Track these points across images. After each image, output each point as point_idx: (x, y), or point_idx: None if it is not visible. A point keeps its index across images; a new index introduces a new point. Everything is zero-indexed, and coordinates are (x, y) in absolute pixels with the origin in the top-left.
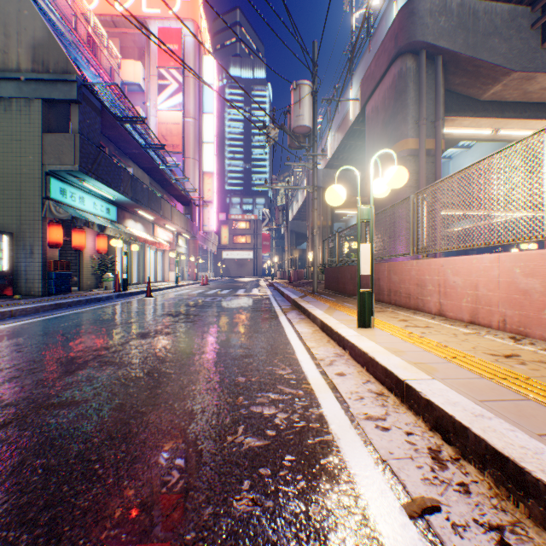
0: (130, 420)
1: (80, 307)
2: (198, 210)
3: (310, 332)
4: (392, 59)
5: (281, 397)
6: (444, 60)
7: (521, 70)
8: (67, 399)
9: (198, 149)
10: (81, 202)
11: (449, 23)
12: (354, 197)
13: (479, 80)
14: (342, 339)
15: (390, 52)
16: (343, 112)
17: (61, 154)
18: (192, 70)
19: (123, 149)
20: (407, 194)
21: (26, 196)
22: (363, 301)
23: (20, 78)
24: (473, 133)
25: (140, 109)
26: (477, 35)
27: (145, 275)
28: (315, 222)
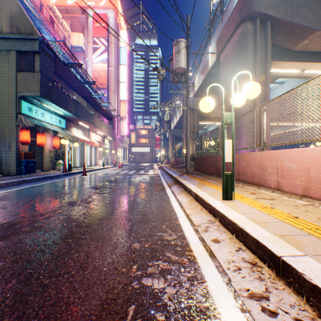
0: (30, 296)
1: (38, 182)
2: (117, 122)
3: (188, 201)
4: (237, 24)
5: (169, 266)
6: (272, 24)
7: None
8: None
9: (117, 86)
10: (42, 116)
11: None
12: (211, 114)
13: (294, 37)
14: (213, 209)
15: (236, 20)
16: (205, 61)
17: (28, 86)
18: (108, 25)
19: (70, 84)
20: (247, 110)
21: (6, 112)
22: (226, 180)
23: (2, 37)
24: (288, 72)
25: (82, 62)
26: (293, 7)
27: (84, 161)
28: (188, 128)
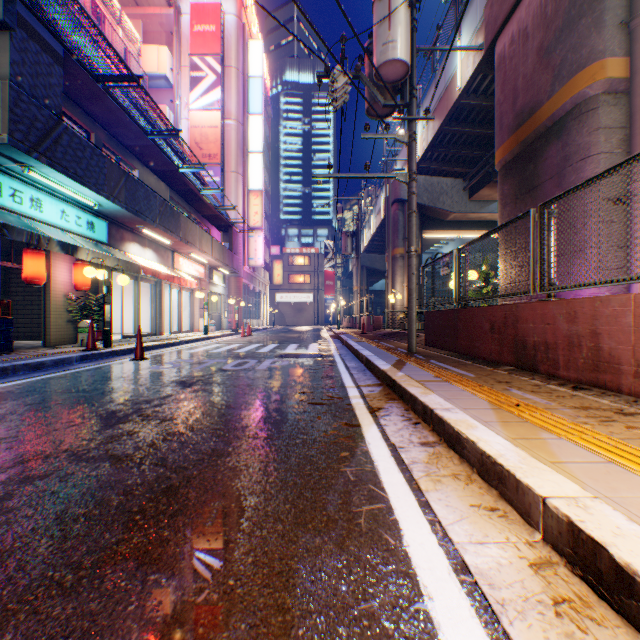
0: None
1: None
2: (242, 239)
3: (540, 594)
4: None
5: None
6: None
7: None
8: None
9: (242, 160)
10: (34, 207)
11: None
12: (453, 214)
13: None
14: None
15: None
16: (443, 82)
17: None
18: None
19: (120, 139)
20: (602, 167)
21: None
22: None
23: None
24: None
25: (166, 108)
26: None
27: (161, 322)
28: (413, 233)
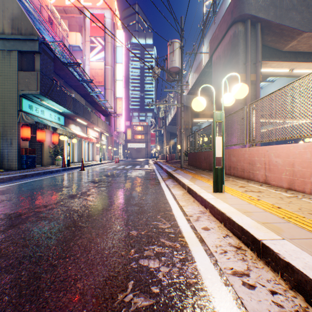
0: (42, 274)
1: (39, 177)
2: (113, 119)
3: (181, 194)
4: (229, 25)
5: (163, 250)
6: (262, 25)
7: (309, 31)
8: (0, 252)
9: (113, 84)
10: (42, 113)
11: (265, 2)
12: (204, 111)
13: (283, 38)
14: (204, 200)
15: (228, 21)
16: (198, 60)
17: (29, 84)
18: (106, 27)
19: (68, 83)
20: (238, 107)
21: (7, 109)
22: (217, 174)
23: (4, 38)
24: (278, 71)
25: (79, 61)
26: (282, 10)
27: (82, 157)
28: (182, 125)
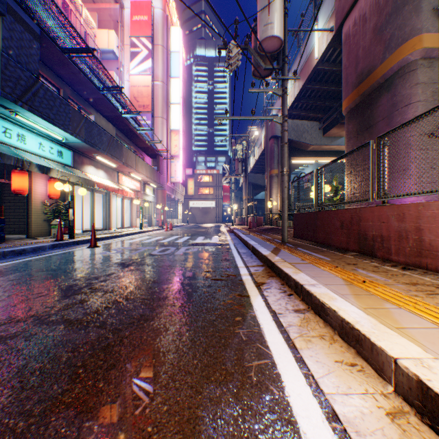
0: None
1: None
2: (166, 163)
3: None
4: None
5: None
6: None
7: None
8: None
9: (166, 109)
10: (20, 140)
11: None
12: (312, 146)
13: None
14: None
15: None
16: (305, 54)
17: None
18: None
19: (81, 94)
20: (420, 111)
21: None
22: None
23: None
24: None
25: (114, 73)
26: None
27: (110, 221)
28: (285, 158)
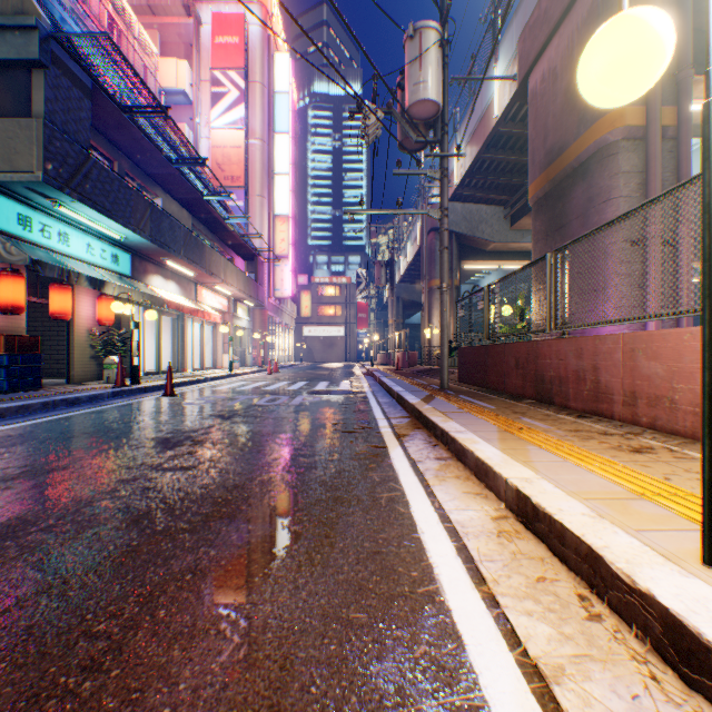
0: None
1: (20, 419)
2: (267, 268)
3: (491, 529)
4: None
5: None
6: None
7: None
8: None
9: (267, 183)
10: (62, 241)
11: None
12: (493, 243)
13: None
14: None
15: None
16: (480, 107)
17: (14, 154)
18: None
19: (143, 167)
20: (621, 210)
21: None
22: None
23: None
24: None
25: (186, 127)
26: None
27: (184, 359)
28: (444, 269)
